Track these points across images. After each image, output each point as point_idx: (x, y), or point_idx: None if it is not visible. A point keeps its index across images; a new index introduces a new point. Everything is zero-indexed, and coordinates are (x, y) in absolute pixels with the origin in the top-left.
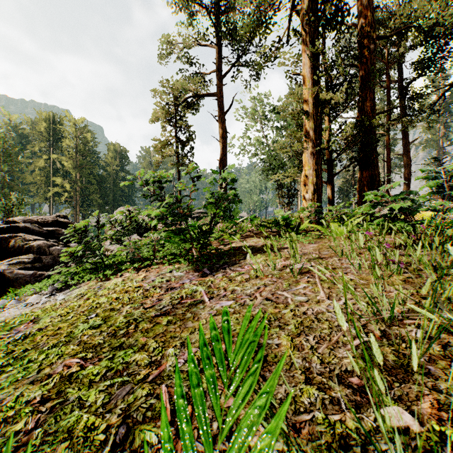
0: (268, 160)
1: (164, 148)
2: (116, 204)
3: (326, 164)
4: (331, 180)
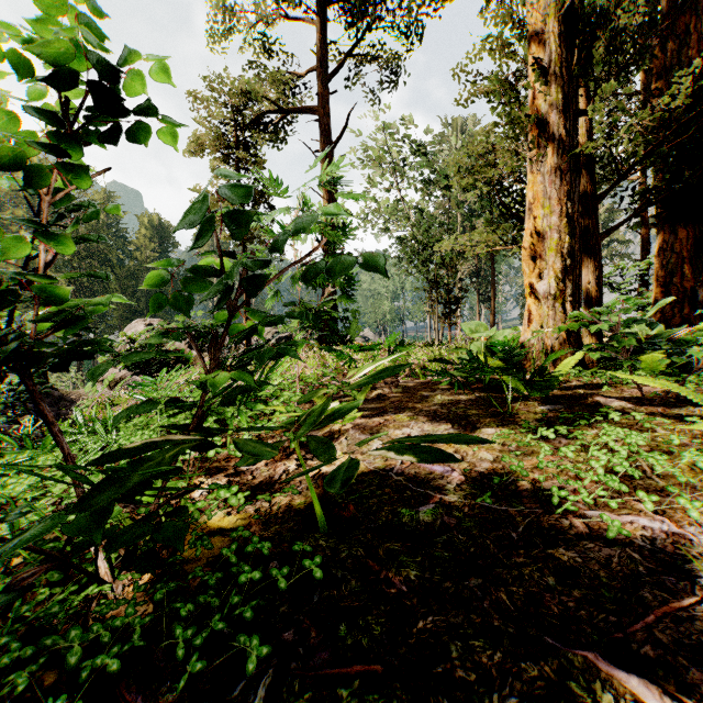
0: (410, 238)
1: (216, 206)
2: (151, 315)
3: (584, 206)
4: (596, 247)
